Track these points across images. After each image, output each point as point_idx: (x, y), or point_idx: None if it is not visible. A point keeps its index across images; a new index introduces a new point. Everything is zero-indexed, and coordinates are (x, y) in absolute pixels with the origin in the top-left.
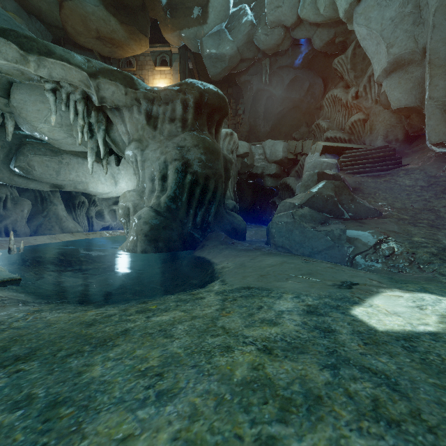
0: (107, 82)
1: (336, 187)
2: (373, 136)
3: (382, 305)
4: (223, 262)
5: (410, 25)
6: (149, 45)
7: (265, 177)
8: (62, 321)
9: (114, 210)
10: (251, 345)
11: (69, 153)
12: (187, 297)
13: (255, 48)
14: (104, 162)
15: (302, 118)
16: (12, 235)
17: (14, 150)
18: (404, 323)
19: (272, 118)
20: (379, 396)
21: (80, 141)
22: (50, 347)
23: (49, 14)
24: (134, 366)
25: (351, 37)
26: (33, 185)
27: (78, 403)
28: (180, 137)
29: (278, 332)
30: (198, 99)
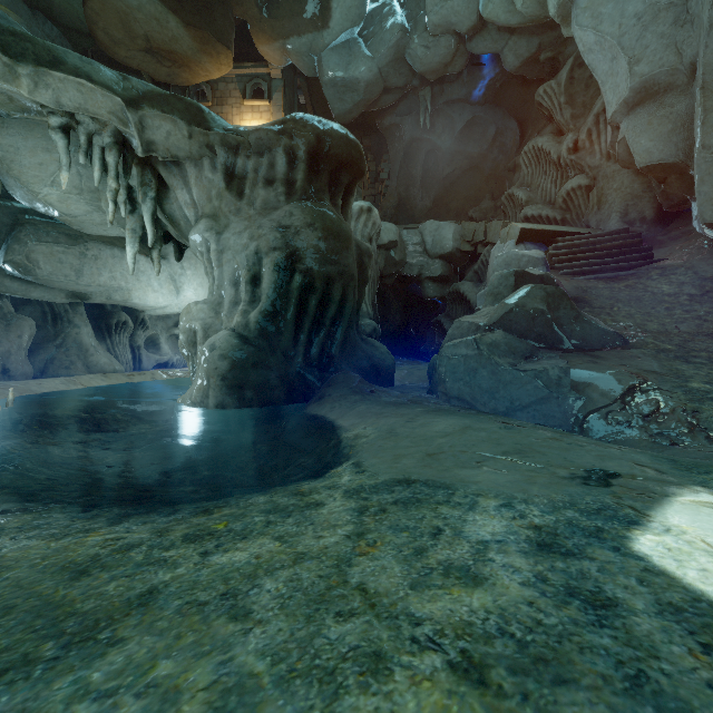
0: (158, 115)
1: (549, 296)
2: (604, 213)
3: (691, 528)
4: (357, 426)
5: (670, 25)
6: (234, 65)
7: (425, 281)
8: (27, 561)
9: (177, 336)
10: (433, 652)
11: (98, 240)
12: (290, 501)
13: (408, 70)
14: (155, 254)
15: (485, 186)
16: None
17: (5, 234)
18: None
19: (436, 185)
20: None
21: (111, 216)
22: None
23: (67, 9)
24: None
25: (566, 50)
26: (38, 293)
27: None
28: (282, 211)
29: (488, 605)
30: (313, 146)
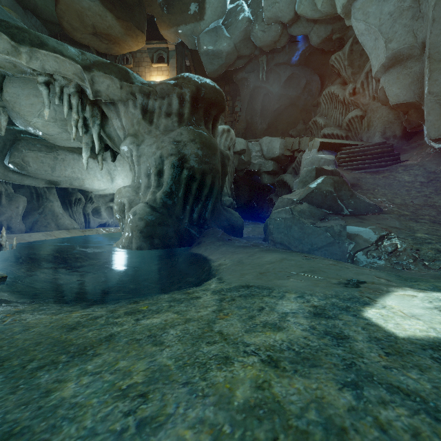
0: (102, 75)
1: (335, 183)
2: (371, 132)
3: (397, 306)
4: (220, 259)
5: (409, 19)
6: (146, 42)
7: (262, 174)
8: (42, 324)
9: (111, 207)
10: (254, 356)
11: (64, 149)
12: (182, 296)
13: (252, 45)
14: (100, 158)
15: (299, 116)
16: (4, 231)
17: (9, 145)
18: (426, 327)
19: (269, 115)
20: (420, 429)
21: (74, 135)
22: (21, 356)
23: (45, 9)
24: (114, 383)
25: (348, 33)
26: (28, 181)
27: (37, 437)
28: (176, 132)
29: (283, 338)
30: (194, 93)
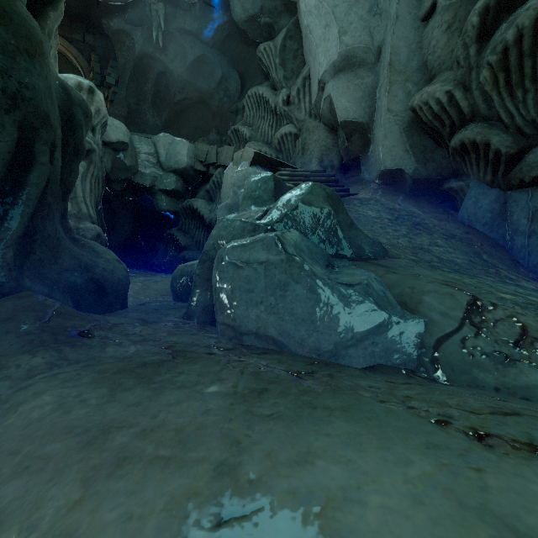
0: None
1: (329, 197)
2: (306, 158)
3: None
4: None
5: (366, 12)
6: None
7: (158, 193)
8: None
9: None
10: None
11: None
12: None
13: None
14: None
15: (212, 121)
16: None
17: None
18: None
19: (167, 108)
20: None
21: None
22: None
23: None
24: None
25: (281, 22)
26: None
27: None
28: None
29: None
30: None
